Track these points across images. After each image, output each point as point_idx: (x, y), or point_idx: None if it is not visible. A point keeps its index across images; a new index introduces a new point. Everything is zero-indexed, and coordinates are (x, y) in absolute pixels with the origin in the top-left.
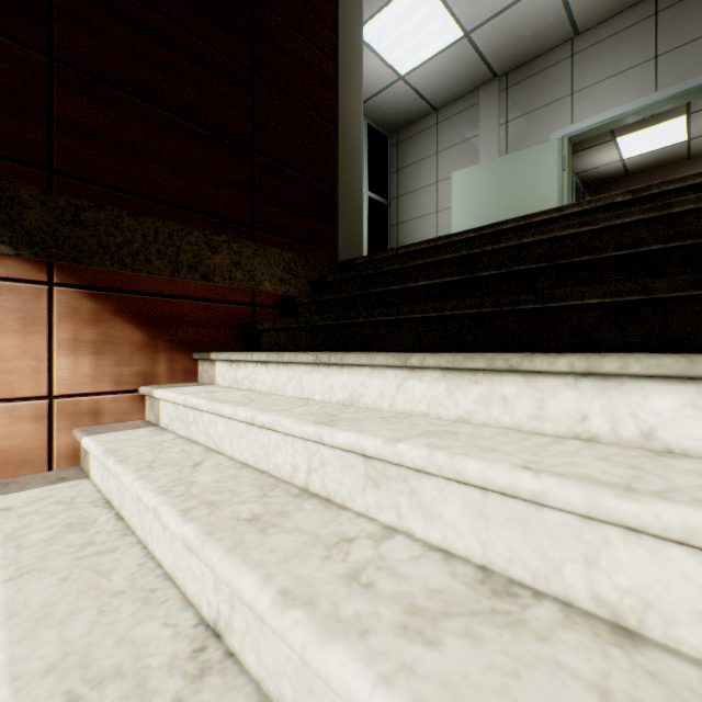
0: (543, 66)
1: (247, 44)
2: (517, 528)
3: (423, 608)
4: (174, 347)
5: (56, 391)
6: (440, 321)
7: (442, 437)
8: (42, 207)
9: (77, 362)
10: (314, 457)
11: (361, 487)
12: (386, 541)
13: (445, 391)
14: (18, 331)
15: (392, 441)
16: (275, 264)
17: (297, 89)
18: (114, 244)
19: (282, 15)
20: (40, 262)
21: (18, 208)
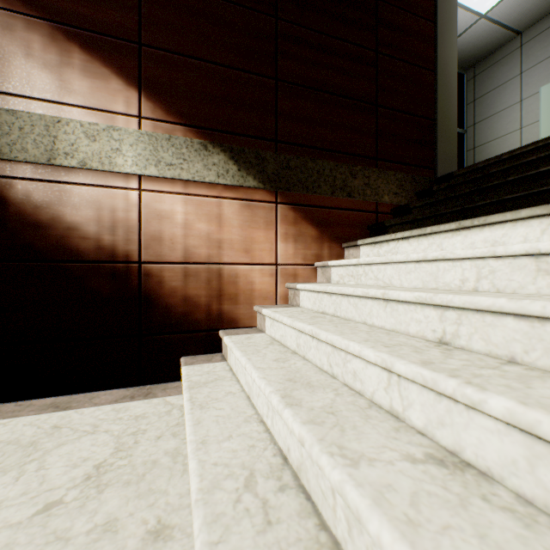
0: None
1: (372, 34)
2: None
3: None
4: (331, 239)
5: (278, 261)
6: None
7: None
8: (274, 162)
9: (286, 246)
10: (482, 270)
11: (531, 278)
12: None
13: None
14: (264, 229)
15: None
16: (391, 183)
17: (405, 54)
18: (303, 178)
19: (395, 4)
20: (272, 192)
21: (265, 164)
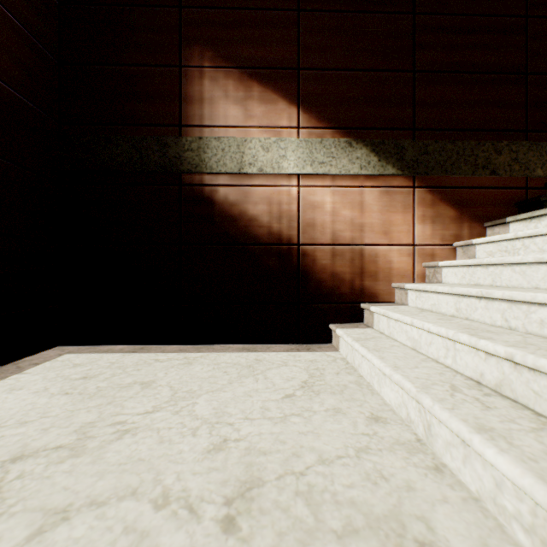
0: None
1: None
2: None
3: None
4: (471, 219)
5: (415, 242)
6: None
7: None
8: (411, 149)
9: (423, 227)
10: None
11: None
12: None
13: None
14: (401, 212)
15: None
16: (545, 155)
17: None
18: (441, 161)
19: None
20: (409, 177)
21: (402, 152)
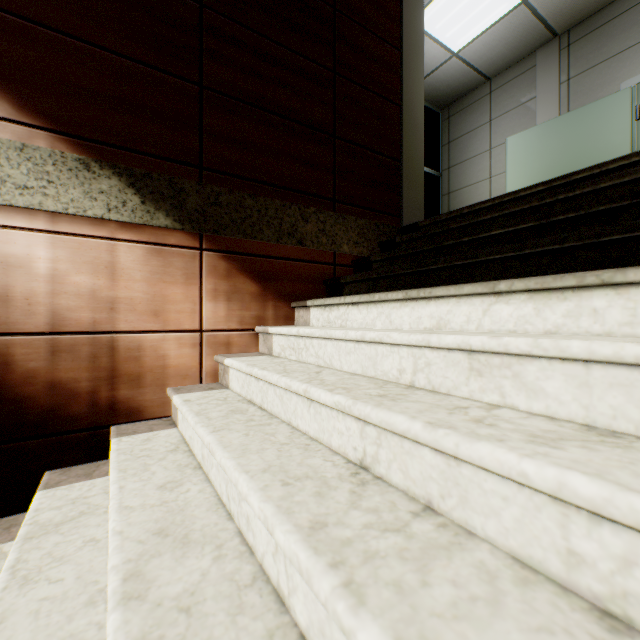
0: (612, 15)
1: (329, 50)
2: (619, 390)
3: (542, 436)
4: (278, 297)
5: (204, 326)
6: (518, 260)
7: (538, 336)
8: (197, 194)
9: (216, 306)
10: (419, 361)
11: (465, 378)
12: (494, 410)
13: (532, 310)
14: (182, 283)
15: (496, 337)
16: (351, 230)
17: (368, 80)
18: (239, 218)
19: (356, 20)
20: (195, 234)
21: (183, 196)
